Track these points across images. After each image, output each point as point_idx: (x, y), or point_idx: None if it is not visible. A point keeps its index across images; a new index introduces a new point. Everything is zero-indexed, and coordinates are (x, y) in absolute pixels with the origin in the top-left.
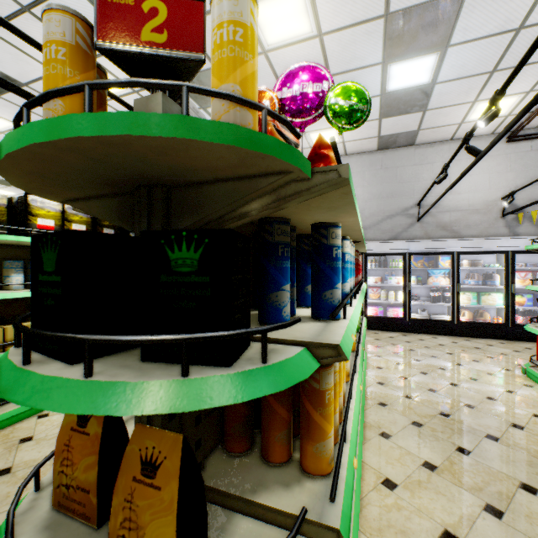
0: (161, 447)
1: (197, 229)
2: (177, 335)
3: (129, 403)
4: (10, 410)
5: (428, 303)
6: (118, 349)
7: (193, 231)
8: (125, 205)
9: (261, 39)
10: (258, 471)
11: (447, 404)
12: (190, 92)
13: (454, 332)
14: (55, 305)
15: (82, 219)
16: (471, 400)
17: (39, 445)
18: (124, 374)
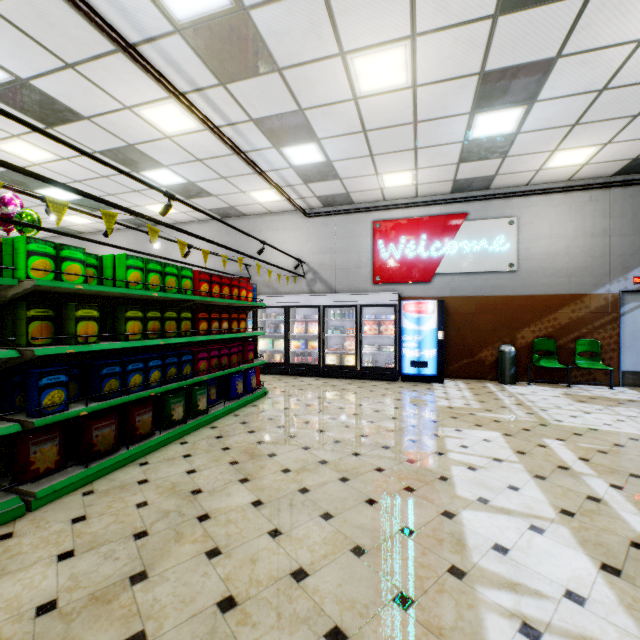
0: None
1: None
2: None
3: None
4: None
5: None
6: None
7: None
8: None
9: (25, 159)
10: None
11: None
12: None
13: None
14: None
15: None
16: None
17: None
18: None
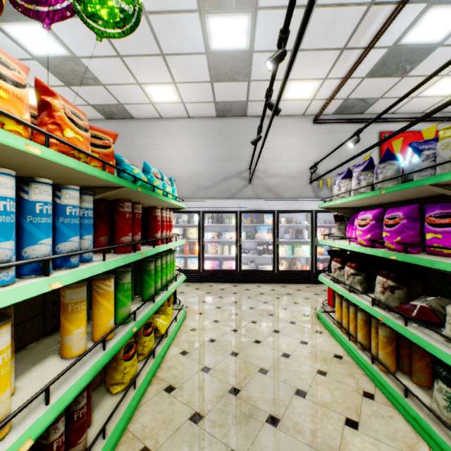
0: None
1: None
2: None
3: None
4: None
5: (255, 256)
6: None
7: None
8: None
9: None
10: None
11: (242, 373)
12: None
13: (275, 280)
14: None
15: None
16: (267, 361)
17: None
18: None
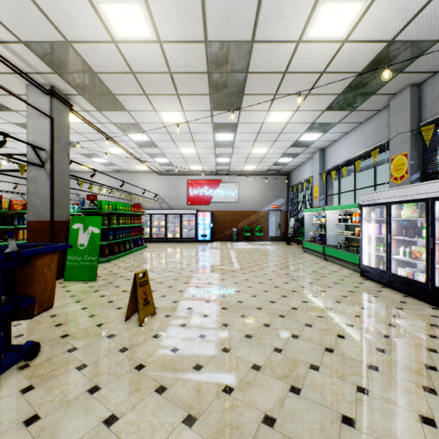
0: None
1: (1, 217)
2: None
3: None
4: None
5: None
6: None
7: (0, 217)
8: None
9: None
10: None
11: None
12: None
13: None
14: None
15: None
16: None
17: None
18: None
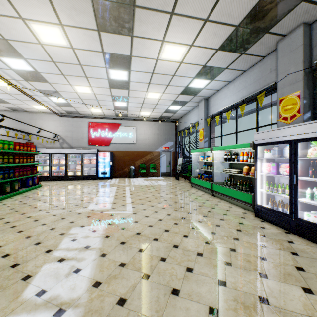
0: None
1: None
2: None
3: None
4: None
5: None
6: None
7: None
8: None
9: None
10: None
11: None
12: None
13: None
14: None
15: None
16: None
17: None
18: None
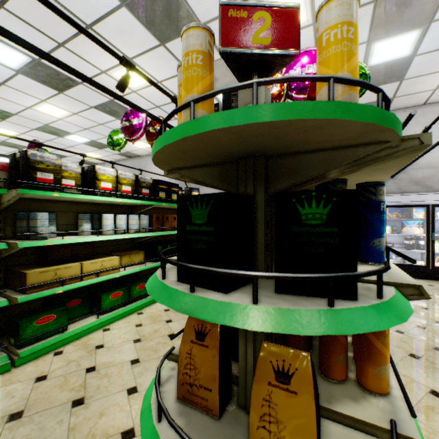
0: (290, 361)
1: (326, 190)
2: (326, 274)
3: (301, 325)
4: (85, 324)
5: (402, 250)
6: (244, 283)
7: (322, 192)
8: (225, 172)
9: None
10: (324, 385)
11: (438, 340)
12: (334, 82)
13: (428, 276)
14: (206, 248)
15: (129, 182)
16: None
17: (110, 352)
18: (280, 303)
